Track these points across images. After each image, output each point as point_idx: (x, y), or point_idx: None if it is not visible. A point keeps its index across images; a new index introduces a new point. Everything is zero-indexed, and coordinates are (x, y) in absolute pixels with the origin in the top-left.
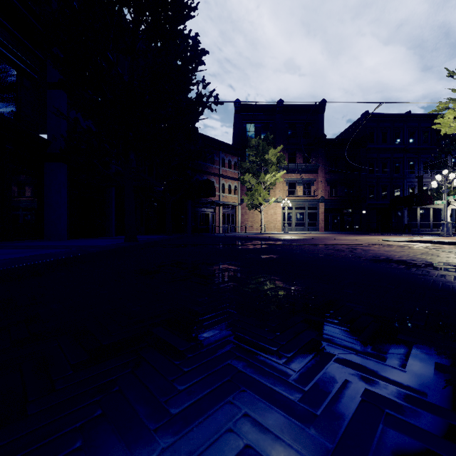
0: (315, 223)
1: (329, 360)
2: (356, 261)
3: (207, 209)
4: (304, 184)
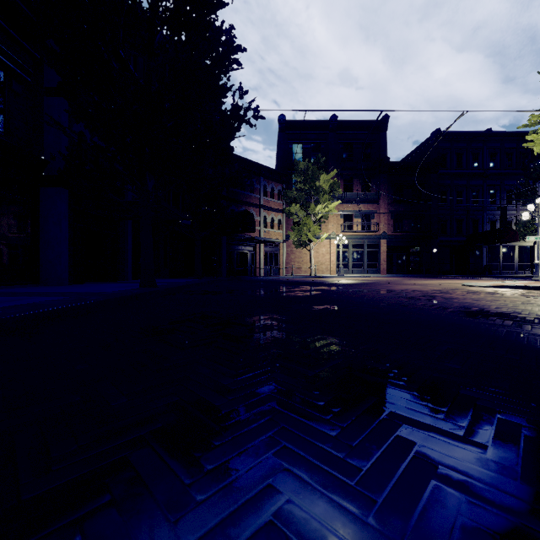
0: (376, 264)
1: None
2: (442, 314)
3: (245, 247)
4: (363, 217)
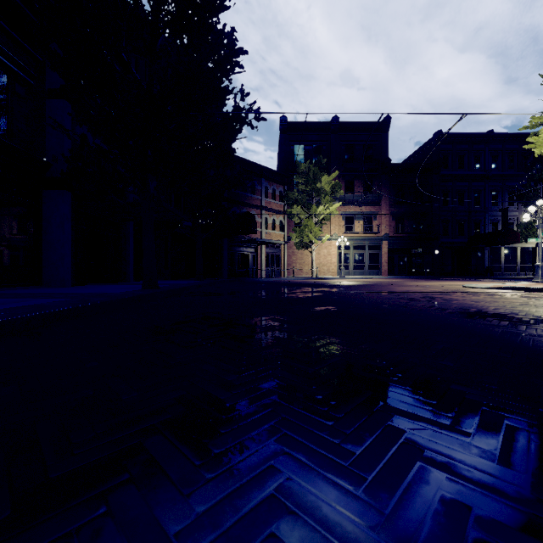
0: (378, 265)
1: (464, 524)
2: (440, 314)
3: (247, 249)
4: (364, 219)
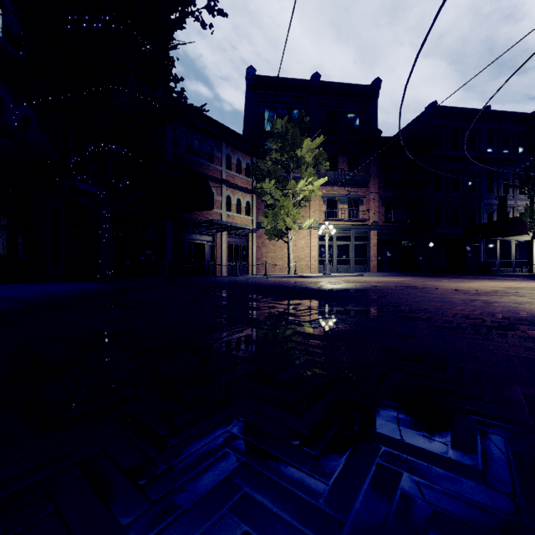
0: (365, 260)
1: None
2: None
3: (202, 237)
4: (349, 203)
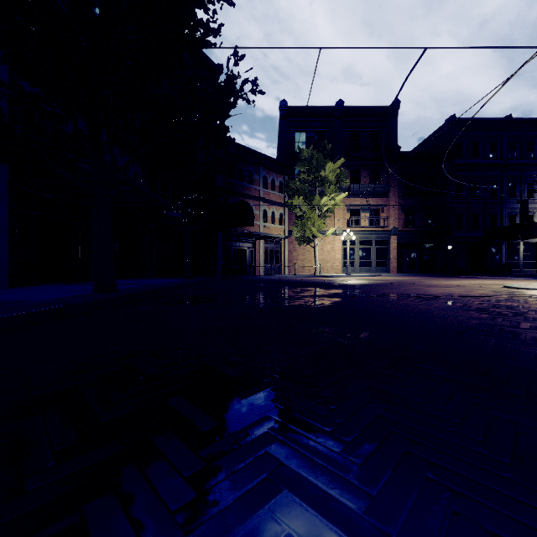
0: (386, 262)
1: None
2: None
3: (244, 244)
4: (371, 212)
